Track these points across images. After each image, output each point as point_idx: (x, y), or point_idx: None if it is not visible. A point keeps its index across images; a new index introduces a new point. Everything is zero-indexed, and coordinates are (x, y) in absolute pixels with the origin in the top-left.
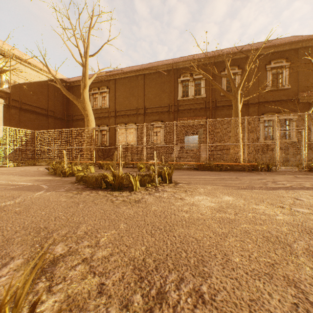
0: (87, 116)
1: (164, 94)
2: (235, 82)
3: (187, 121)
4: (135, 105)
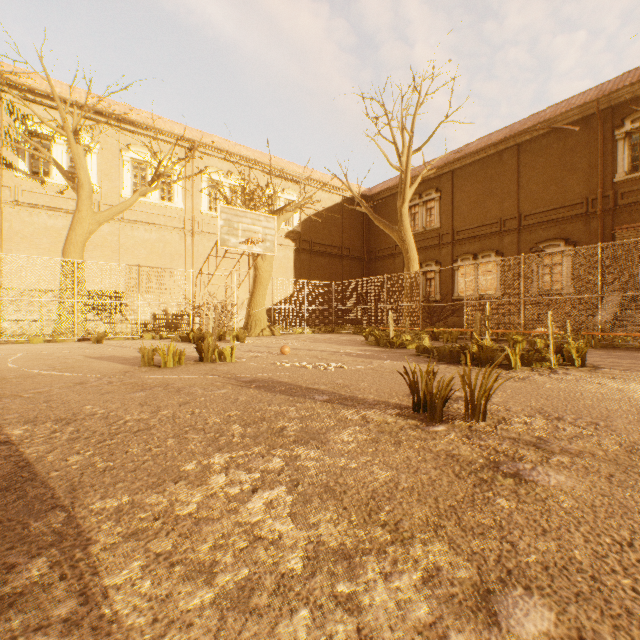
0: (406, 252)
1: (572, 176)
2: None
3: (636, 239)
4: (495, 215)
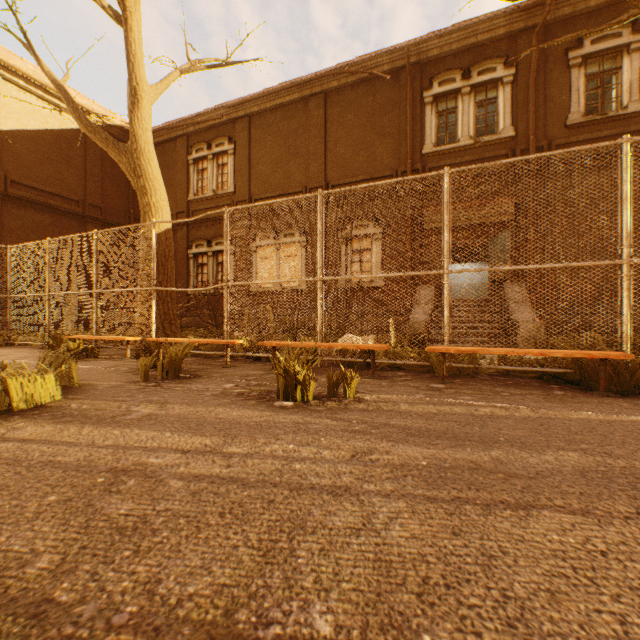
0: (143, 193)
1: (382, 142)
2: (619, 79)
3: (508, 160)
4: (300, 181)
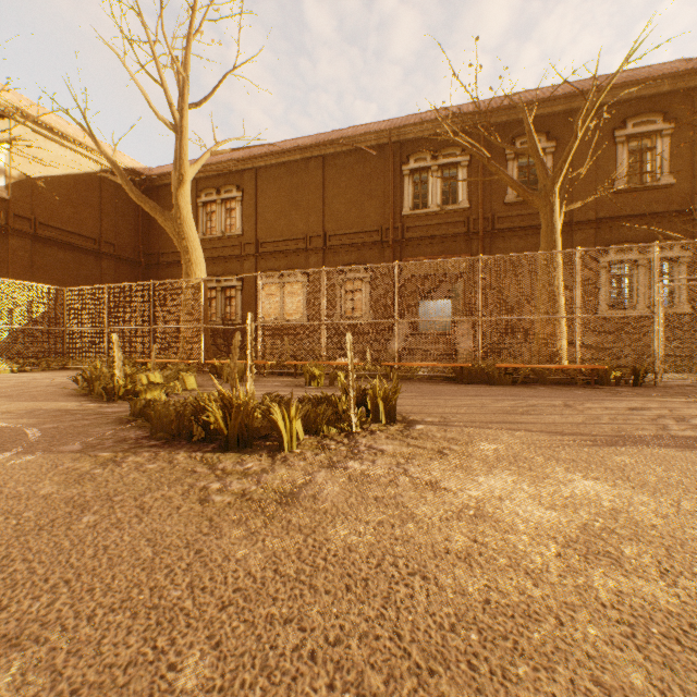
0: (186, 251)
1: (371, 202)
2: None
3: (427, 261)
4: (302, 230)
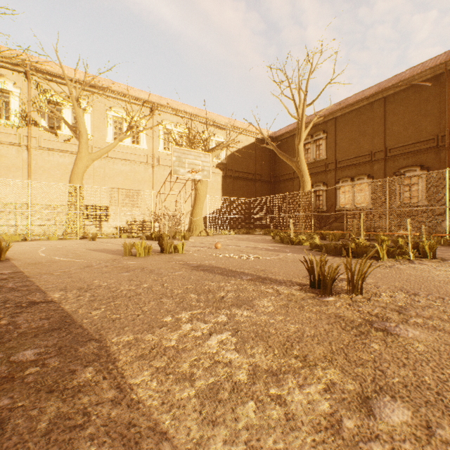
0: (302, 176)
1: (426, 119)
2: None
3: None
4: (367, 149)
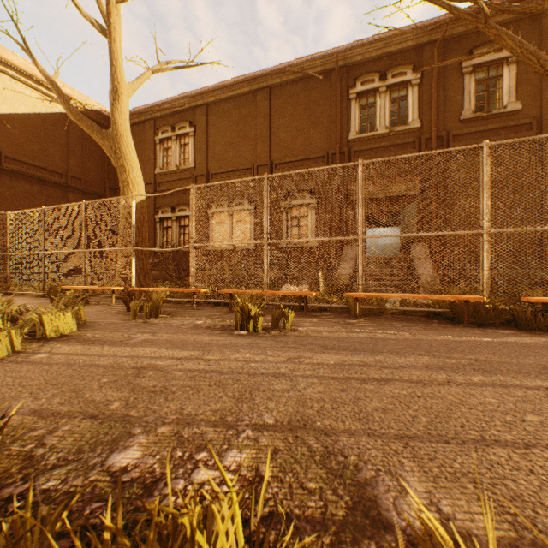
0: (123, 170)
1: (316, 129)
2: (501, 85)
3: (404, 155)
4: (249, 160)
